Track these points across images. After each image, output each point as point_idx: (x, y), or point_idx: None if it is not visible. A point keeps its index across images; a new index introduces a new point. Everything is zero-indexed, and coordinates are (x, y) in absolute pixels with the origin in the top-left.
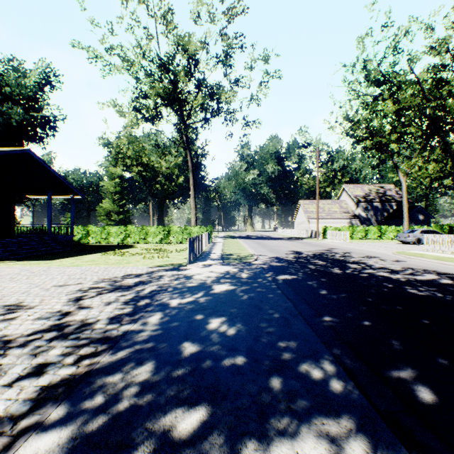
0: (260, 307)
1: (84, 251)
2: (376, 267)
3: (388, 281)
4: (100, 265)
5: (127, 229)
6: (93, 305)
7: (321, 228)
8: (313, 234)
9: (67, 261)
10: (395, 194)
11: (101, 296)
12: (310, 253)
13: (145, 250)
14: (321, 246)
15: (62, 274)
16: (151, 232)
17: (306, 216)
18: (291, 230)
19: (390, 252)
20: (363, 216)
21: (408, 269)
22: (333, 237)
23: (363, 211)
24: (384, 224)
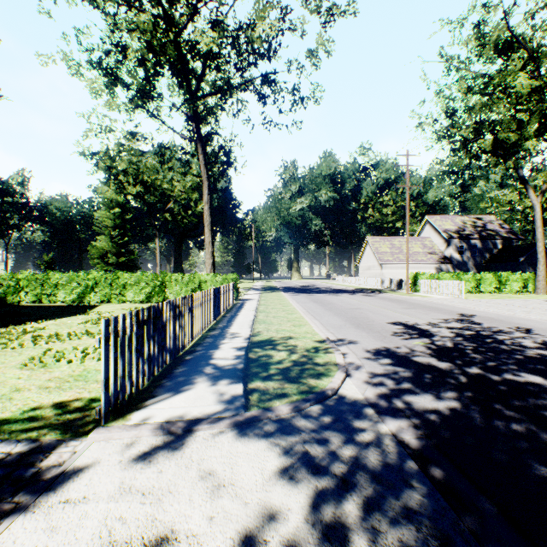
0: None
1: None
2: None
3: None
4: None
5: (88, 278)
6: None
7: (410, 276)
8: (394, 284)
9: None
10: (499, 227)
11: None
12: (448, 333)
13: (90, 323)
14: (435, 309)
15: None
16: (132, 282)
17: (377, 258)
18: (356, 279)
19: None
20: (457, 258)
21: None
22: (432, 290)
23: (457, 251)
24: (485, 270)
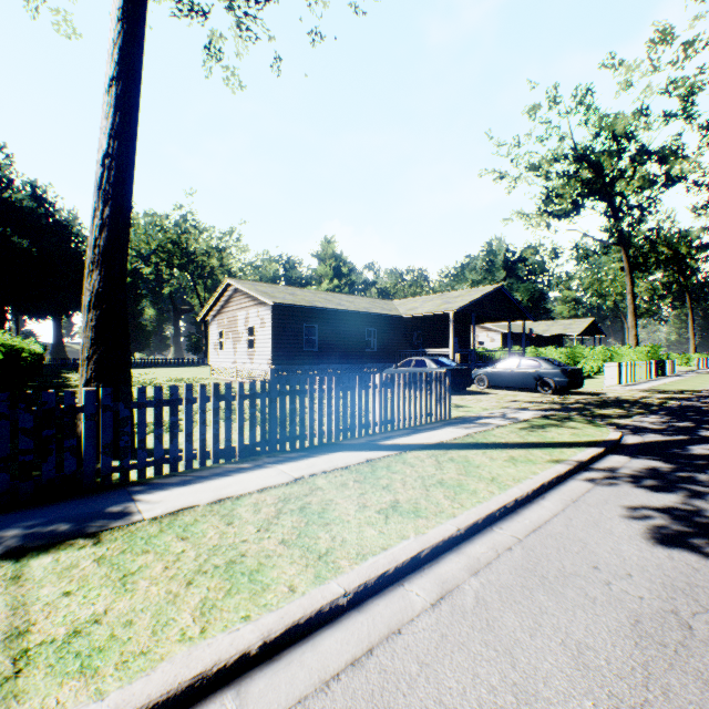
0: None
1: None
2: None
3: None
4: None
5: None
6: None
7: None
8: None
9: None
10: None
11: None
12: None
13: None
14: None
15: None
16: None
17: None
18: None
19: None
20: None
21: None
22: None
23: None
24: None
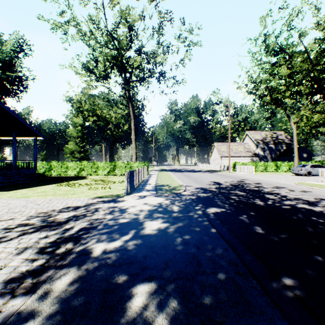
0: (198, 259)
1: (43, 182)
2: (291, 197)
3: (314, 214)
4: (47, 196)
5: (81, 164)
6: (2, 254)
7: (232, 163)
8: (225, 168)
9: (20, 192)
10: (285, 138)
11: (21, 237)
12: (228, 184)
13: (93, 181)
14: (234, 177)
15: (4, 206)
16: (100, 166)
17: (219, 154)
18: (208, 165)
19: (292, 182)
20: (261, 154)
21: (322, 200)
22: (241, 170)
23: (261, 150)
24: (277, 160)
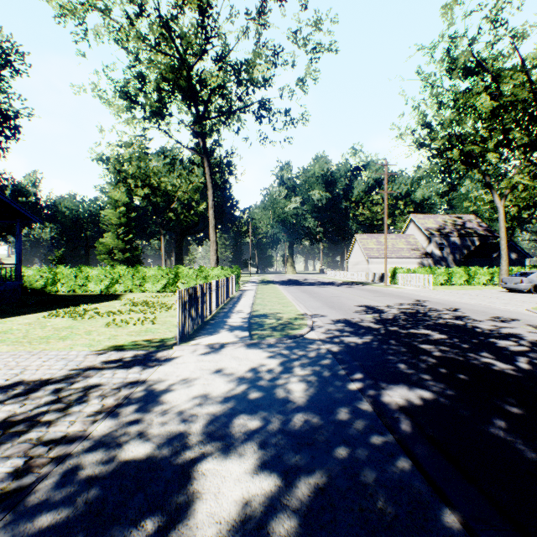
0: None
1: (27, 307)
2: None
3: None
4: None
5: (114, 271)
6: None
7: (389, 270)
8: (377, 278)
9: None
10: (477, 226)
11: None
12: (395, 311)
13: (128, 305)
14: (400, 296)
15: None
16: (150, 275)
17: (364, 254)
18: (345, 273)
19: (521, 308)
20: (437, 254)
21: None
22: (407, 283)
23: (437, 247)
24: (464, 265)
